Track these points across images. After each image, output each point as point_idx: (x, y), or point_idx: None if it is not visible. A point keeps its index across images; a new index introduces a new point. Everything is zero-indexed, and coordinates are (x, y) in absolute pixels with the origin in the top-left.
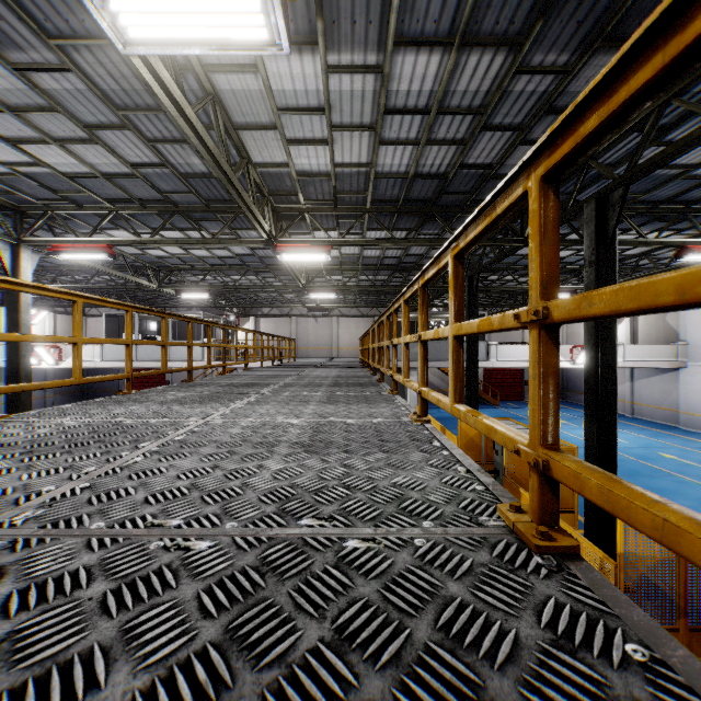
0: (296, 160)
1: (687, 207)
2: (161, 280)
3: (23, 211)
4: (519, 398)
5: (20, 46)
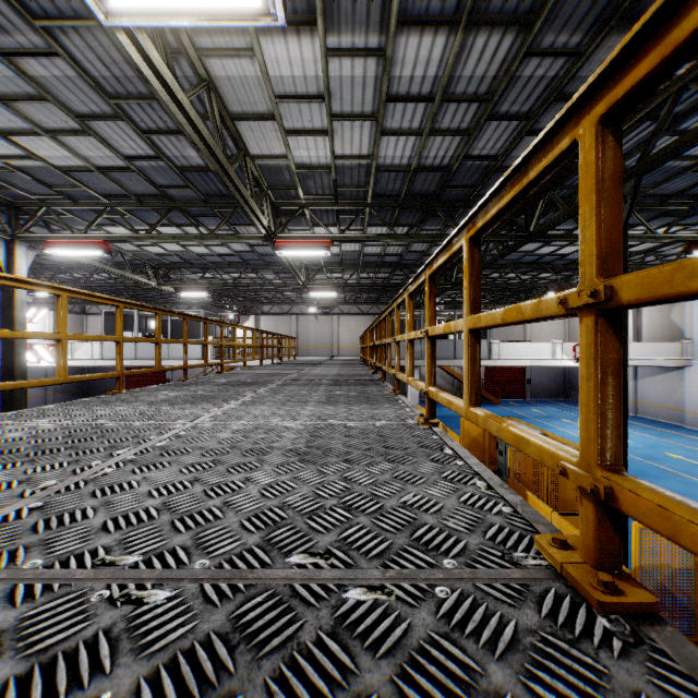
0: (295, 152)
1: (697, 201)
2: (160, 278)
3: (18, 207)
4: (521, 396)
5: (5, 29)
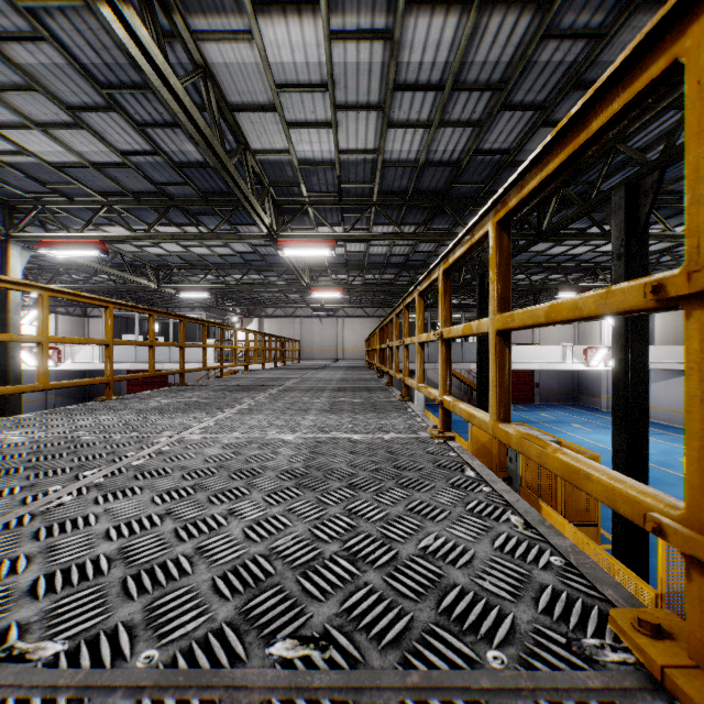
0: (297, 146)
1: None
2: (161, 280)
3: (12, 206)
4: (529, 400)
5: None
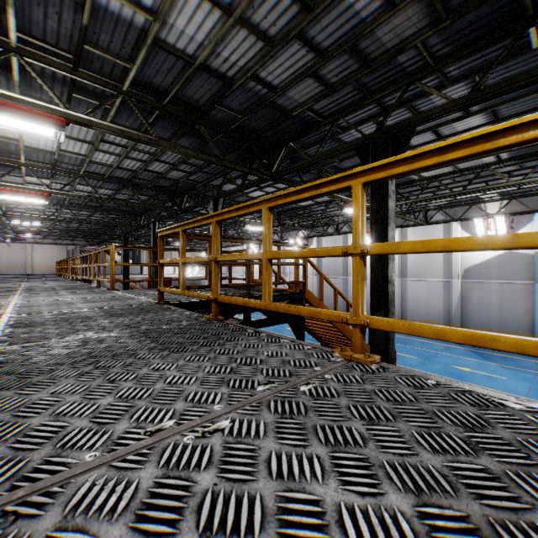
0: None
1: None
2: None
3: None
4: None
5: None
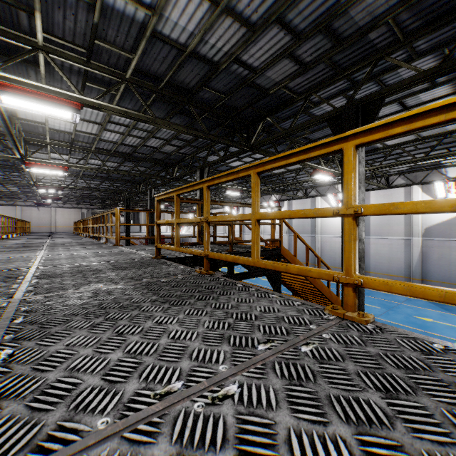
0: None
1: None
2: None
3: None
4: None
5: None
